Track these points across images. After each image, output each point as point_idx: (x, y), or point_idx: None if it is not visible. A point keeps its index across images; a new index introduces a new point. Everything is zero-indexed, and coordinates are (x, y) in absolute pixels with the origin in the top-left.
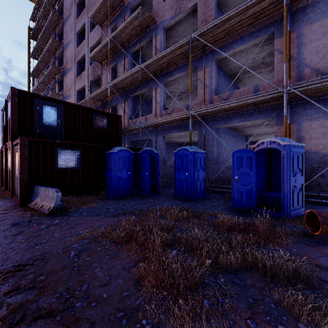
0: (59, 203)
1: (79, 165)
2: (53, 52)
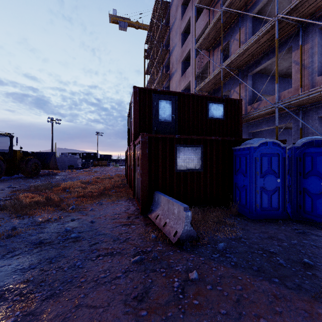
0: (188, 228)
1: (200, 166)
2: (161, 61)
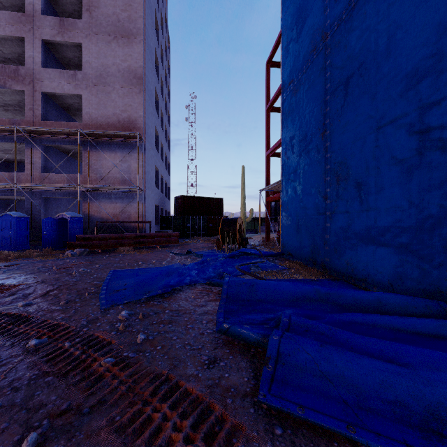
0: None
1: None
2: None
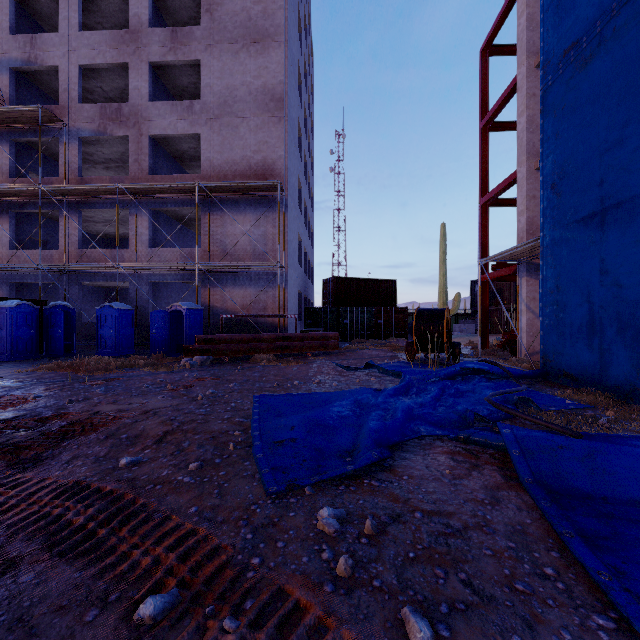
0: None
1: None
2: None
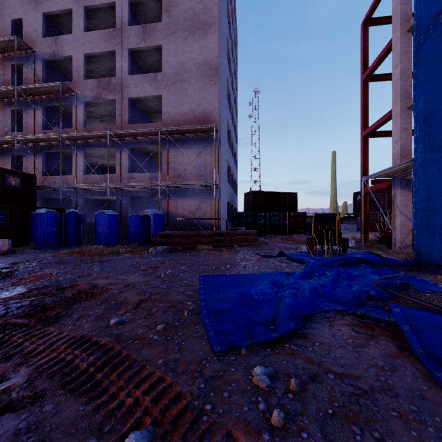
0: (11, 248)
1: (7, 223)
2: None
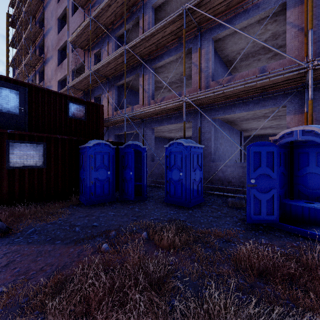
0: None
1: (43, 163)
2: (33, 39)
